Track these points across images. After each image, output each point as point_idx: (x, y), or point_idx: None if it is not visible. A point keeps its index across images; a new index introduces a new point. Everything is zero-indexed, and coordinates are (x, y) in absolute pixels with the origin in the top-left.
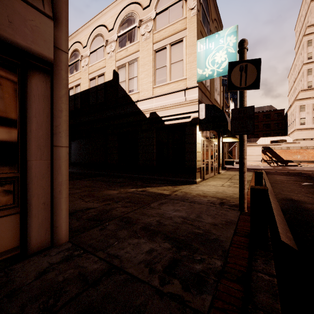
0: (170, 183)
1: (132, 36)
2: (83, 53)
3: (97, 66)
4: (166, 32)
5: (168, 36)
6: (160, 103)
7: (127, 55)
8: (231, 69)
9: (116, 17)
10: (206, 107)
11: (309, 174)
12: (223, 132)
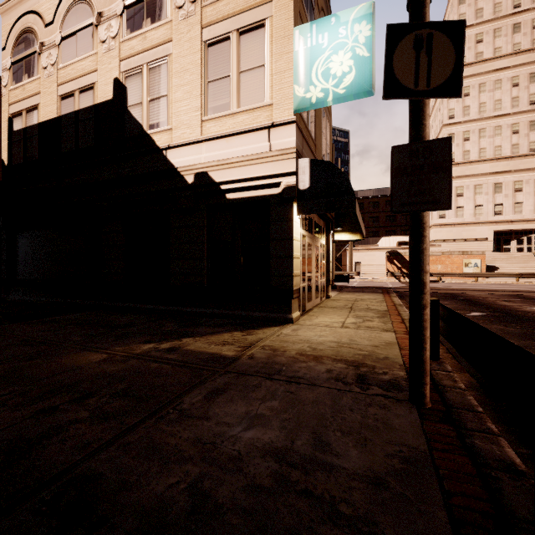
0: (239, 324)
1: (156, 8)
2: (44, 37)
3: (78, 69)
4: (230, 5)
5: (234, 13)
6: (216, 153)
7: (145, 48)
8: (394, 44)
9: None
10: (312, 165)
11: (465, 295)
12: (335, 223)
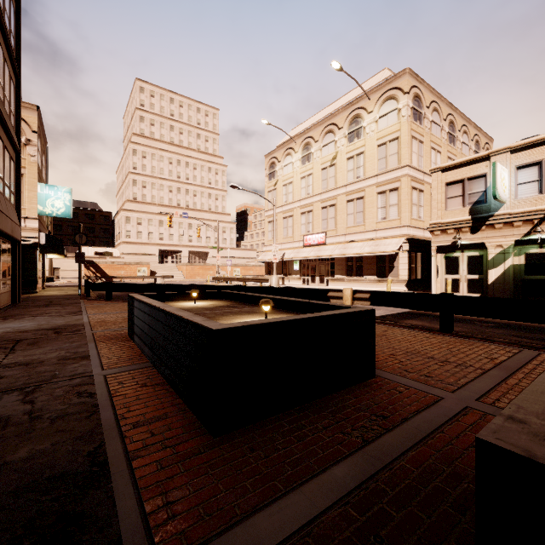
0: None
1: None
2: None
3: None
4: None
5: None
6: None
7: None
8: (76, 235)
9: None
10: (47, 236)
11: None
12: None
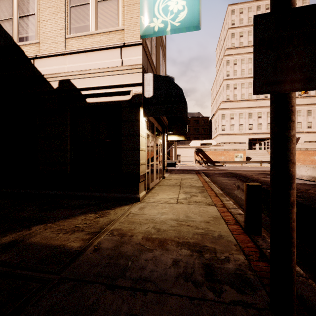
0: (95, 205)
1: None
2: None
3: None
4: None
5: None
6: (77, 65)
7: None
8: None
9: None
10: (155, 78)
11: (241, 174)
12: (168, 129)
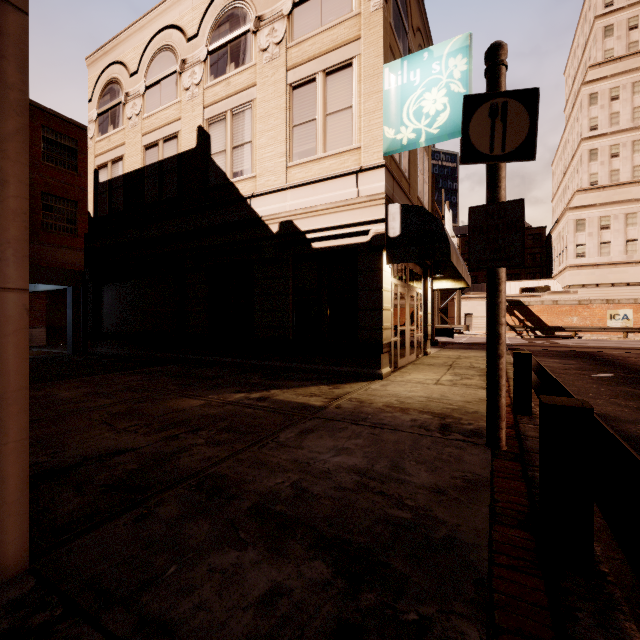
0: (326, 379)
1: (240, 52)
2: (129, 87)
3: (163, 118)
4: (316, 45)
5: (320, 53)
6: (302, 201)
7: (229, 93)
8: (471, 113)
9: (203, 10)
10: (403, 210)
11: (601, 354)
12: (434, 269)
